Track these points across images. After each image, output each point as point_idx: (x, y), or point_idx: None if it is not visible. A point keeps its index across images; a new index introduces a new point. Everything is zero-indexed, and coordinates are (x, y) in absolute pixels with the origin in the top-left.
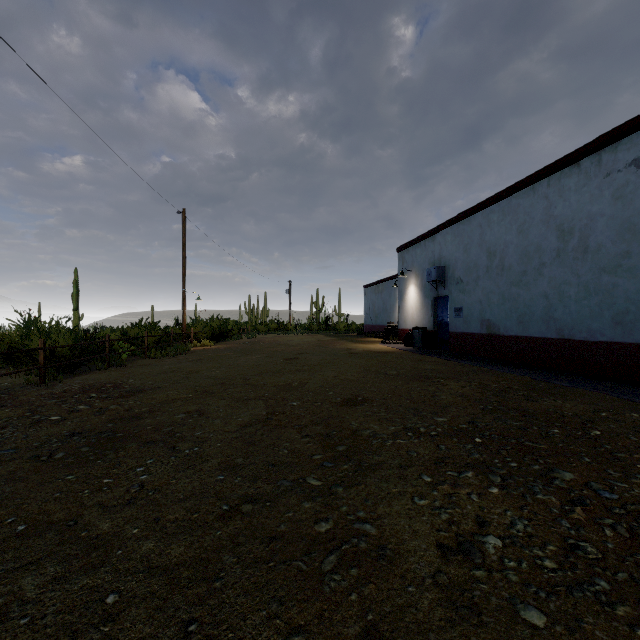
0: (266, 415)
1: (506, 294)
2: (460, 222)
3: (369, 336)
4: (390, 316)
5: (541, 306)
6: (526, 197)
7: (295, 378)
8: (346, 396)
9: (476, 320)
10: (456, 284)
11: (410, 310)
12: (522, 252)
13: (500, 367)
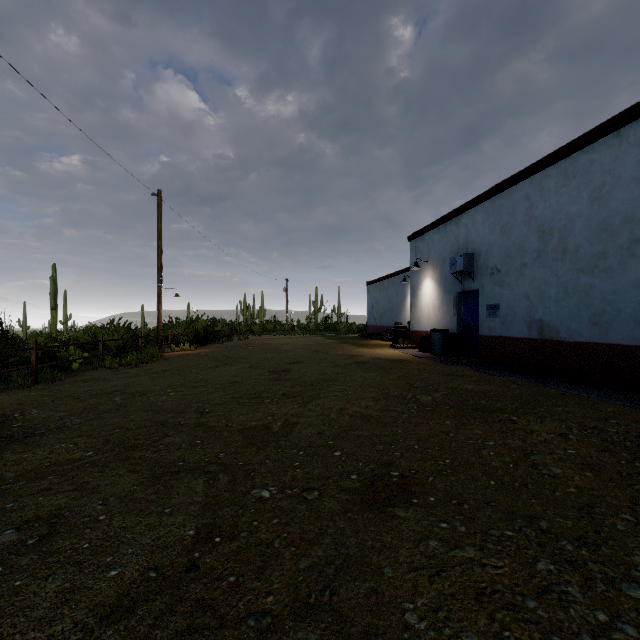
0: (189, 546)
1: (570, 285)
2: (496, 196)
3: (374, 338)
4: (397, 316)
5: (634, 301)
6: (606, 149)
7: (279, 412)
8: (367, 467)
9: (521, 320)
10: (490, 275)
11: (425, 308)
12: (598, 226)
13: (575, 388)
